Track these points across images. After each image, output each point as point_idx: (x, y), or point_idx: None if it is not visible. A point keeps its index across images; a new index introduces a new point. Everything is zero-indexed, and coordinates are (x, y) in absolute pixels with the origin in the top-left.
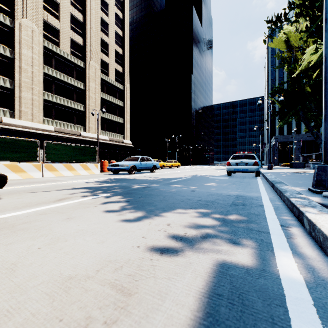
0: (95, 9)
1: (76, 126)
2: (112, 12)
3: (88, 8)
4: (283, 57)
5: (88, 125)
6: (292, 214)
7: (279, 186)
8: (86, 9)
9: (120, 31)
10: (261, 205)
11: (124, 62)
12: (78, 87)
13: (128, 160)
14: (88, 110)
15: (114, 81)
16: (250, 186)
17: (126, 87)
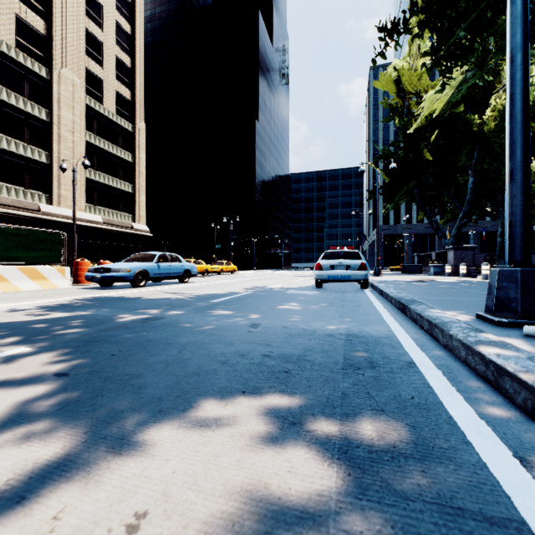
0: None
1: (29, 192)
2: None
3: None
4: (392, 106)
5: (57, 193)
6: (500, 396)
7: (421, 310)
8: None
9: (126, 24)
10: (410, 365)
11: (134, 81)
12: (34, 115)
13: (134, 260)
14: (57, 163)
15: (114, 114)
16: (363, 309)
17: (138, 128)
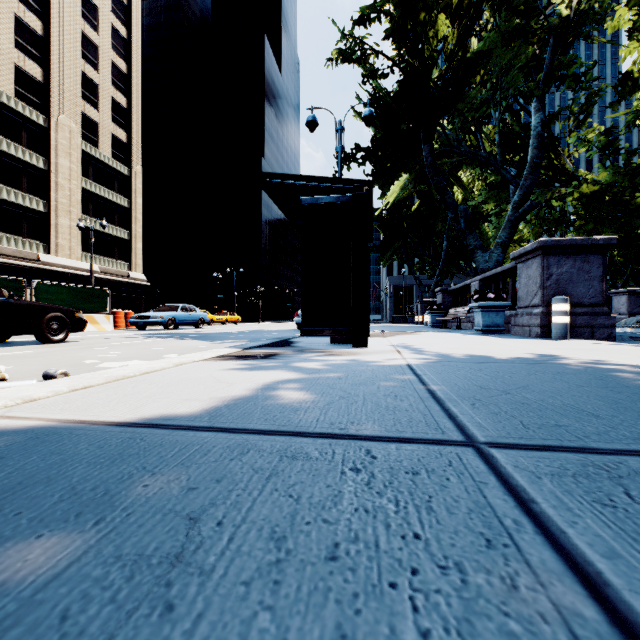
0: (69, 14)
1: (27, 241)
2: (106, 24)
3: (55, 12)
4: None
5: (55, 242)
6: None
7: None
8: (51, 12)
9: (122, 62)
10: None
11: (130, 123)
12: (31, 164)
13: (162, 310)
14: (55, 211)
15: (110, 158)
16: None
17: (135, 171)
